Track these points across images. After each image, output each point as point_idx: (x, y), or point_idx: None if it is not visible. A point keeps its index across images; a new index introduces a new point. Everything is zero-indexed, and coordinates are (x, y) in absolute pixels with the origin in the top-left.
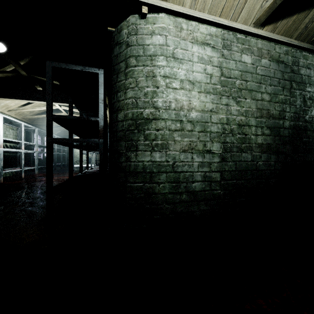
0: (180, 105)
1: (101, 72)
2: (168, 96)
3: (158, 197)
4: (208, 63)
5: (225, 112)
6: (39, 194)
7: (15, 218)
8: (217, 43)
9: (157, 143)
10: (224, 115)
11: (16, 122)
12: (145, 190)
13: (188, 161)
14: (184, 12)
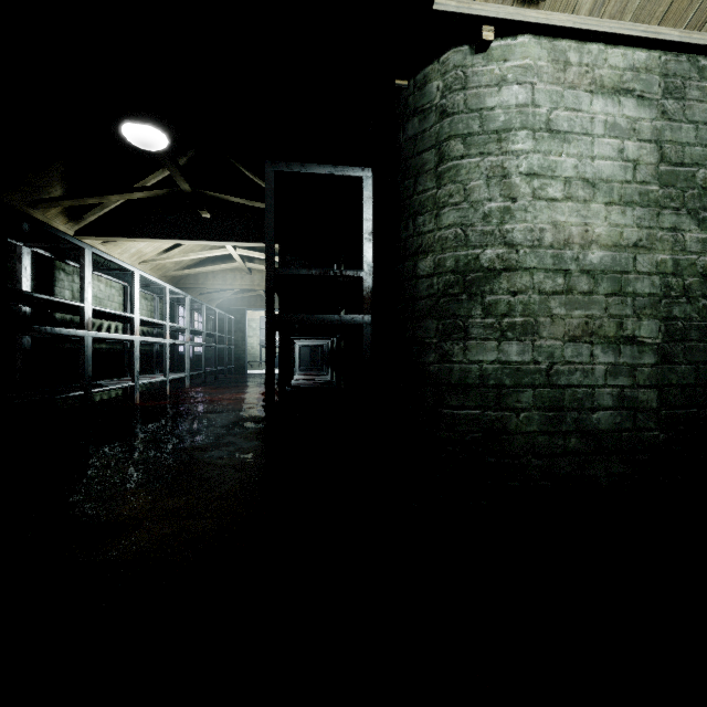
0: (563, 235)
1: (368, 174)
2: (536, 218)
3: (516, 442)
4: (628, 135)
5: (671, 246)
6: (221, 427)
7: (215, 471)
8: (649, 87)
9: (512, 323)
10: (668, 254)
11: (157, 284)
12: (485, 425)
13: (582, 361)
14: (576, 25)
